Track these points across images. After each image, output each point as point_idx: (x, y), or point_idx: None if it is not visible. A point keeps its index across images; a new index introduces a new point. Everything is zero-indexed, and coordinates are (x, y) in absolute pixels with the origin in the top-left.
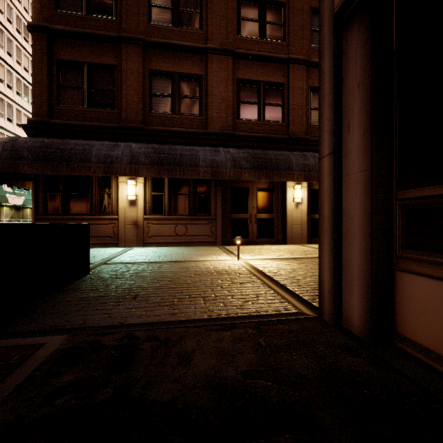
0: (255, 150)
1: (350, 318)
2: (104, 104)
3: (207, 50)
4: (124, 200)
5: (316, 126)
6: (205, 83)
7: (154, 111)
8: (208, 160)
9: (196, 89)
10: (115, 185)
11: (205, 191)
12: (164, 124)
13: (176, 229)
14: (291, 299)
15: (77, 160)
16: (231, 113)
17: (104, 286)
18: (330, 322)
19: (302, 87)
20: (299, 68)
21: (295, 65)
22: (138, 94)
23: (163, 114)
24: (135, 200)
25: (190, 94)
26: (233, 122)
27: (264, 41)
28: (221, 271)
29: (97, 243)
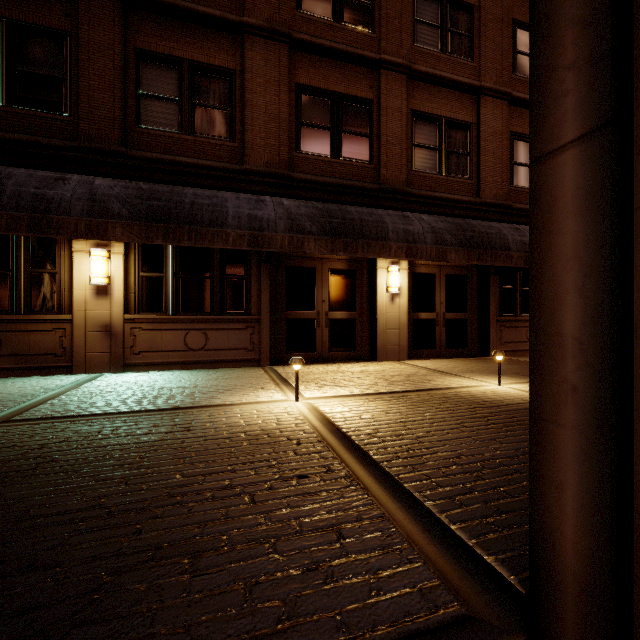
0: (327, 204)
1: None
2: (43, 102)
3: (244, 26)
4: (85, 285)
5: (422, 173)
6: (241, 85)
7: (146, 124)
8: (243, 215)
9: (225, 94)
10: (67, 258)
11: (240, 272)
12: (164, 149)
13: (187, 339)
14: (428, 540)
15: None
16: (286, 141)
17: None
18: None
19: (401, 109)
20: (396, 79)
21: (389, 72)
22: (114, 90)
23: (162, 132)
24: (107, 286)
25: (213, 101)
26: (290, 157)
27: (341, 27)
28: (259, 436)
29: (28, 367)
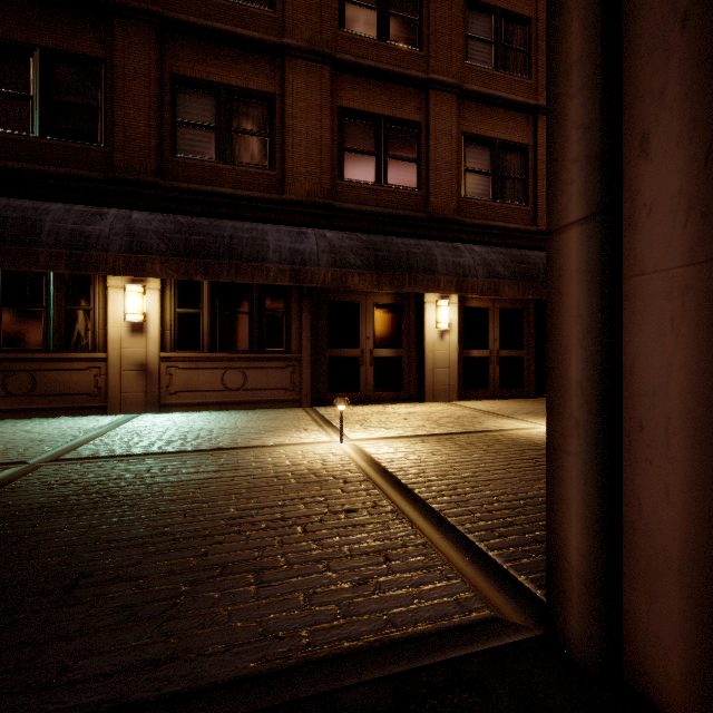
0: (372, 236)
1: (651, 665)
2: (78, 132)
3: (284, 48)
4: (120, 322)
5: (473, 200)
6: (281, 110)
7: (182, 153)
8: (284, 249)
9: (264, 119)
10: (102, 294)
11: (280, 307)
12: (201, 179)
13: (224, 378)
14: (466, 563)
15: (8, 240)
16: (328, 168)
17: (8, 543)
18: (589, 666)
19: (451, 132)
20: (445, 99)
21: (438, 93)
22: (149, 119)
23: (198, 161)
24: (142, 323)
25: (251, 127)
26: (332, 185)
27: (387, 46)
28: (306, 476)
29: (62, 407)
